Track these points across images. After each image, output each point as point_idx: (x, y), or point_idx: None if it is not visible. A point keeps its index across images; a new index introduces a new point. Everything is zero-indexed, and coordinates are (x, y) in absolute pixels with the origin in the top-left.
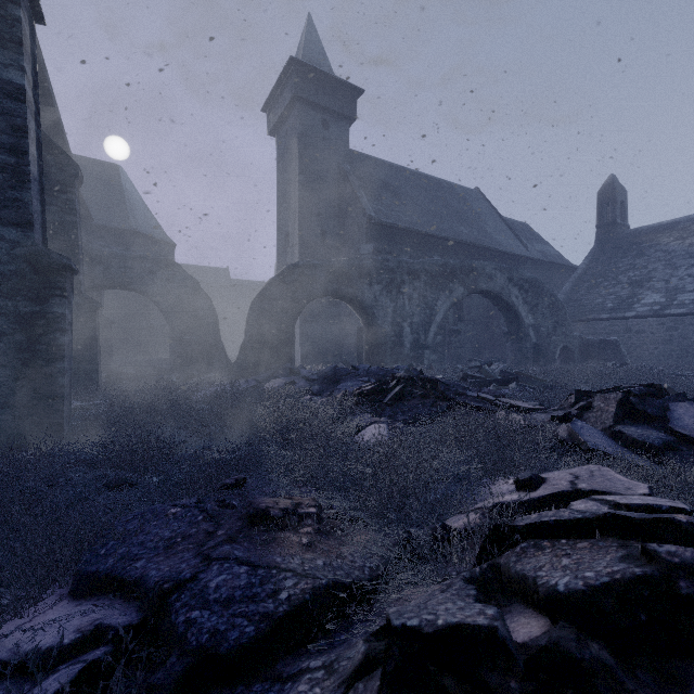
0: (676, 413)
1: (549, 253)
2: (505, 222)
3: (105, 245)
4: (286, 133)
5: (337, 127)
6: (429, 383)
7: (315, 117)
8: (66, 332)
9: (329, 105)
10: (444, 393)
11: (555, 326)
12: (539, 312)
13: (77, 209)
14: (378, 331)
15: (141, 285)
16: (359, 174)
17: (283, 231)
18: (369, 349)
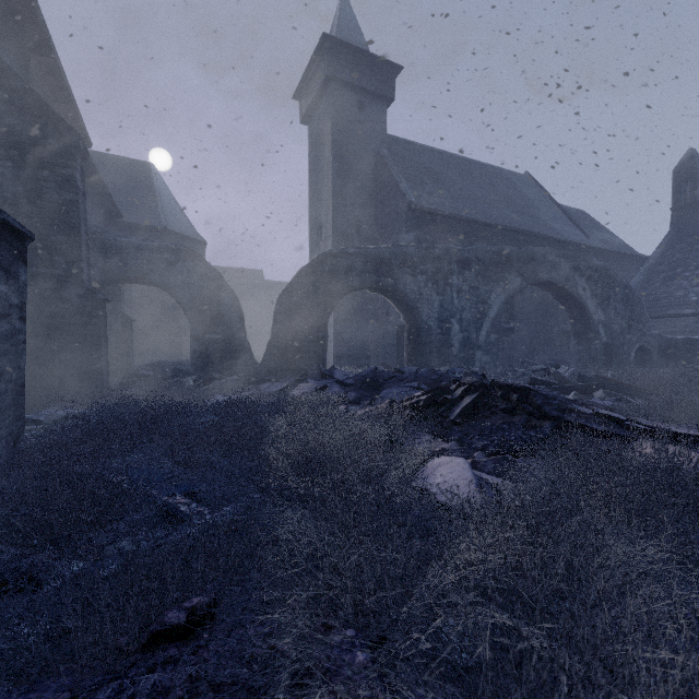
0: None
1: (612, 242)
2: (561, 209)
3: (122, 235)
4: (319, 119)
5: (374, 108)
6: (516, 392)
7: (349, 99)
8: (1, 317)
9: (364, 85)
10: (542, 407)
11: (630, 323)
12: (610, 307)
13: (79, 187)
14: (423, 328)
15: (159, 278)
16: (397, 159)
17: (316, 224)
18: (411, 349)
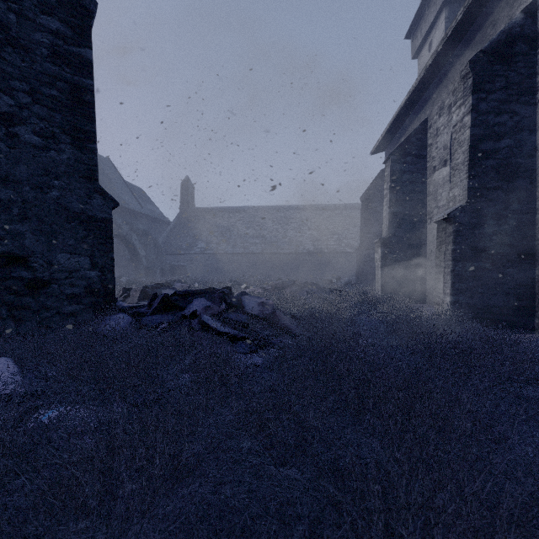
0: (176, 284)
1: (156, 211)
2: (129, 187)
3: None
4: None
5: None
6: None
7: None
8: None
9: None
10: None
11: (157, 257)
12: (148, 249)
13: None
14: None
15: None
16: None
17: None
18: None
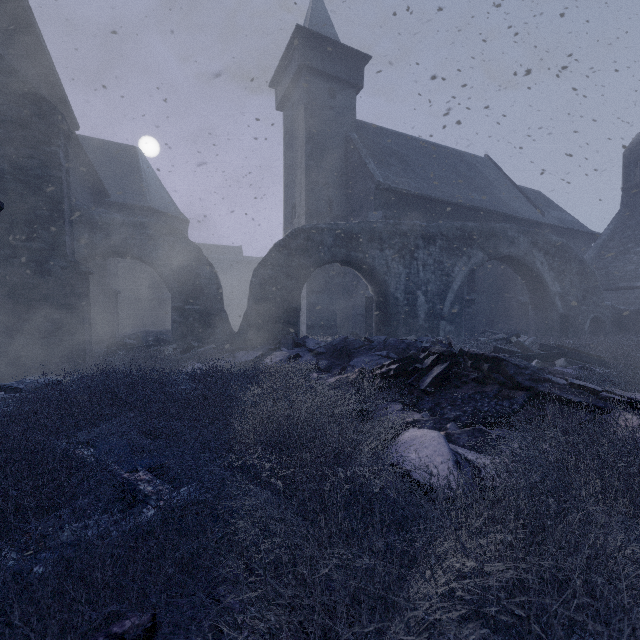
0: None
1: (566, 220)
2: (519, 189)
3: (107, 212)
4: (293, 105)
5: (344, 95)
6: (487, 362)
7: (321, 86)
8: None
9: (335, 73)
10: (514, 377)
11: (585, 295)
12: (566, 280)
13: (63, 164)
14: (390, 299)
15: (142, 252)
16: (366, 142)
17: (290, 203)
18: (379, 319)
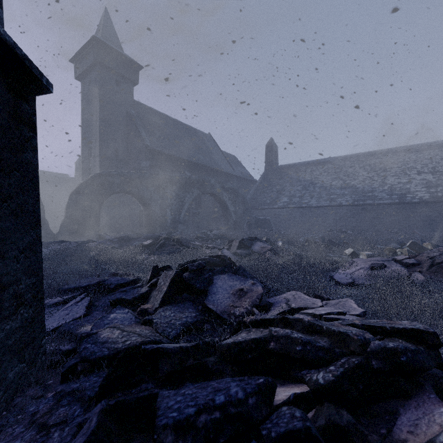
0: (254, 245)
1: (245, 173)
2: (224, 155)
3: None
4: (89, 82)
5: (126, 86)
6: (176, 239)
7: (110, 77)
8: None
9: (120, 71)
10: (181, 243)
11: (244, 212)
12: (236, 205)
13: None
14: (152, 213)
15: None
16: (140, 117)
17: (87, 146)
18: (147, 224)
